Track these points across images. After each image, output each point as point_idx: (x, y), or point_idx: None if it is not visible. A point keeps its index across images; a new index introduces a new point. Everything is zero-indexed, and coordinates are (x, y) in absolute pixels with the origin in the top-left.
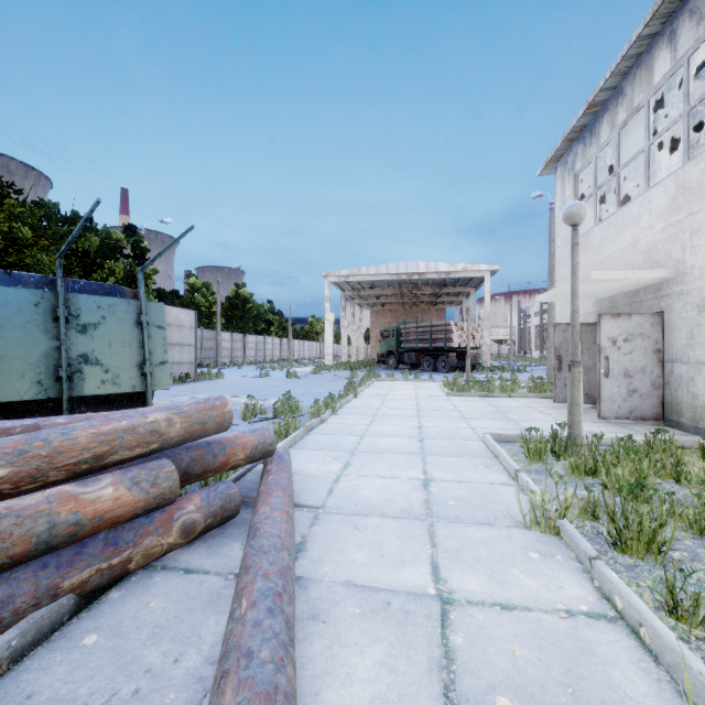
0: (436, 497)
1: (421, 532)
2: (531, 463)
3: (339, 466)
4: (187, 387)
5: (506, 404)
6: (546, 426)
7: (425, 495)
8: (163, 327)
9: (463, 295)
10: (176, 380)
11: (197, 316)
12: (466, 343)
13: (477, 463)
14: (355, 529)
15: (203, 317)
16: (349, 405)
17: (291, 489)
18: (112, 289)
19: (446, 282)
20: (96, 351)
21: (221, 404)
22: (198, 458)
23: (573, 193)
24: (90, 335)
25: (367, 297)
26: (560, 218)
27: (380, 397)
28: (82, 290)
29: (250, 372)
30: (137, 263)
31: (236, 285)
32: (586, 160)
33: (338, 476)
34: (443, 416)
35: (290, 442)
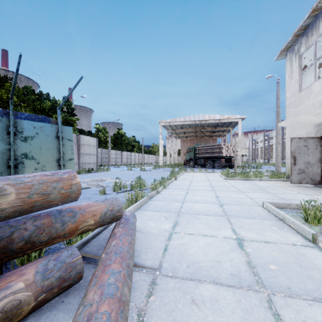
0: (255, 259)
1: (264, 313)
2: (311, 225)
3: (170, 224)
4: (91, 174)
5: (261, 184)
6: (297, 197)
7: (245, 256)
8: (71, 140)
9: (226, 132)
10: (86, 171)
11: (100, 143)
12: (229, 154)
13: (269, 224)
14: (192, 303)
15: (102, 143)
16: (173, 184)
17: (130, 255)
18: (43, 118)
19: (218, 125)
20: (32, 152)
21: (69, 177)
22: (45, 226)
23: (298, 66)
24: (29, 143)
25: (179, 133)
26: (289, 82)
27: (189, 179)
28: (25, 118)
29: (123, 168)
30: (69, 115)
31: (118, 129)
32: (308, 44)
33: (170, 233)
34: (228, 190)
35: (137, 205)
